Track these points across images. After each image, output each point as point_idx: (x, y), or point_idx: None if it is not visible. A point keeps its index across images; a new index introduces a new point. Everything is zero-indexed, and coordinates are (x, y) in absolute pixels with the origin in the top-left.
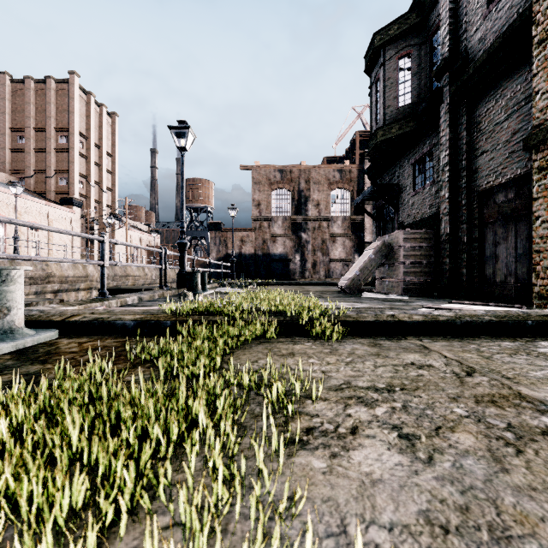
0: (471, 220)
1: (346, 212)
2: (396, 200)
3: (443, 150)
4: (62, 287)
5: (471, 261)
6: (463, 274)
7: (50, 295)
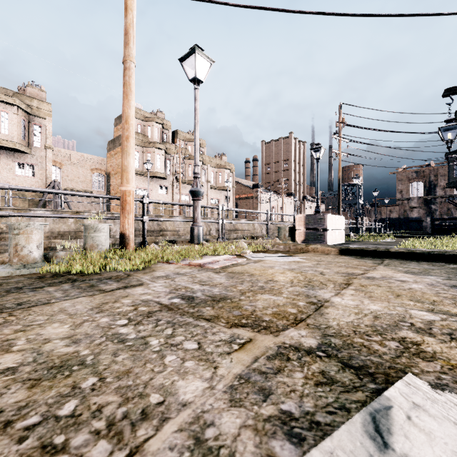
0: None
1: None
2: None
3: None
4: None
5: None
6: None
7: None
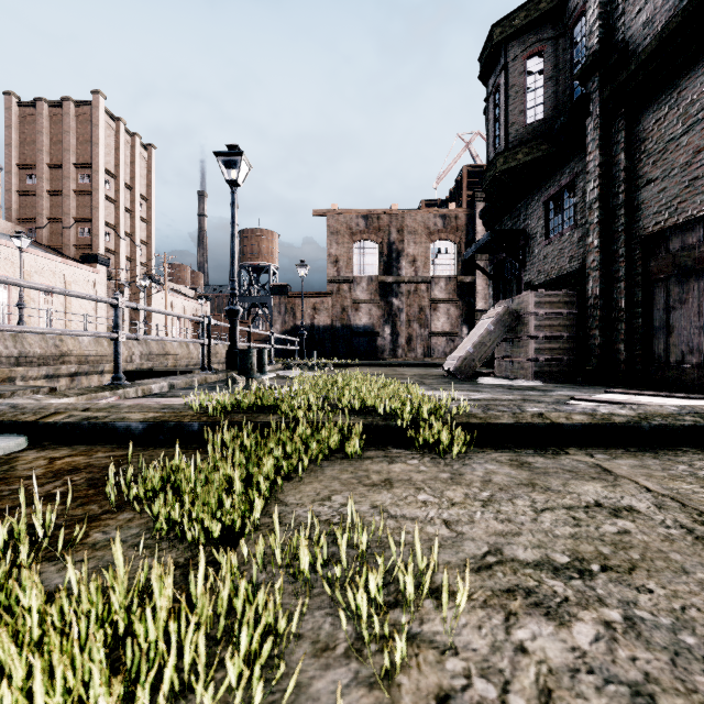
0: (631, 276)
1: (451, 271)
2: (522, 252)
3: (591, 180)
4: (80, 369)
5: (631, 334)
6: (620, 351)
7: (66, 380)
